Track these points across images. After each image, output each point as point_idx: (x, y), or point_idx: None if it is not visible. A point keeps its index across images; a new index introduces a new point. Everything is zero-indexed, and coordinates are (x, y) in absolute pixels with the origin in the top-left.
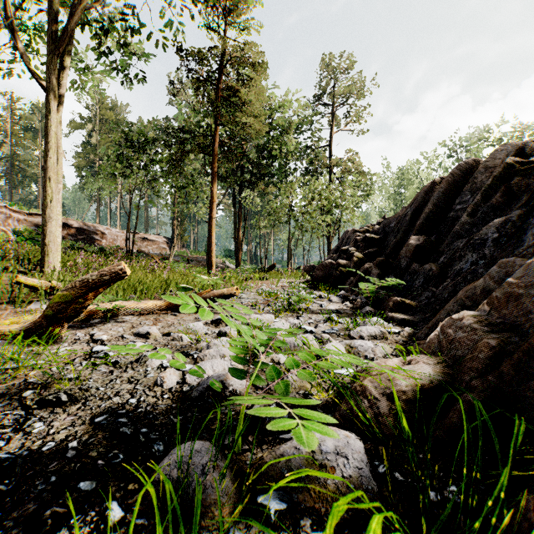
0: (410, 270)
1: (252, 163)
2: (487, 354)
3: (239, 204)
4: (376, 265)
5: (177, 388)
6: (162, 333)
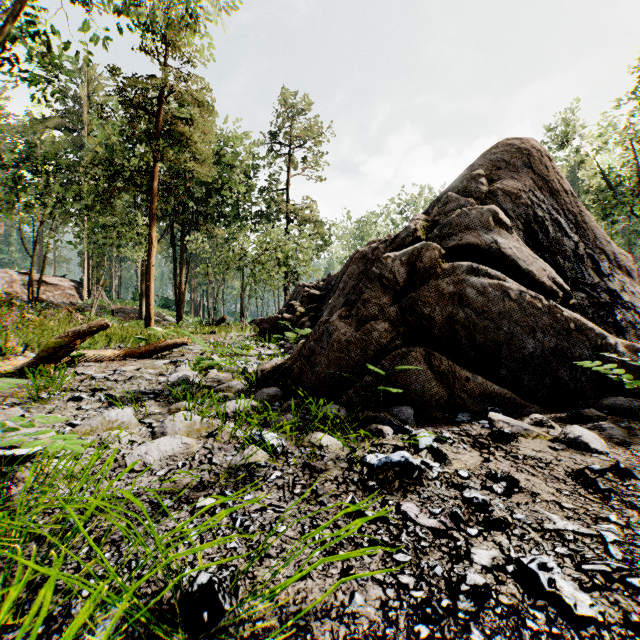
0: None
1: (198, 200)
2: (296, 353)
3: (182, 247)
4: (309, 319)
5: (164, 383)
6: (133, 369)
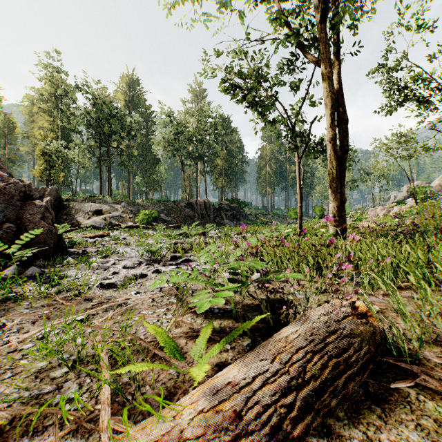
0: None
1: None
2: None
3: None
4: None
5: None
6: None
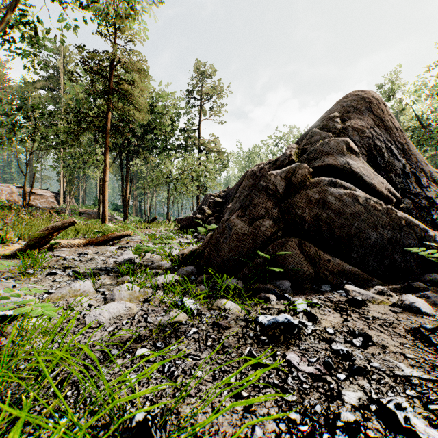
0: None
1: (138, 137)
2: (206, 241)
3: (127, 169)
4: (214, 218)
5: (114, 263)
6: (93, 253)
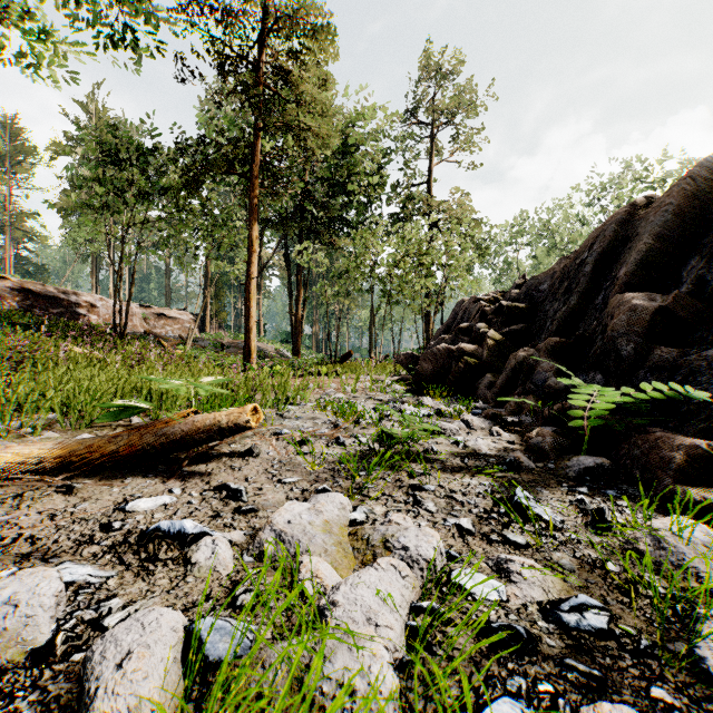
0: (653, 362)
1: (317, 203)
2: None
3: (299, 264)
4: (547, 352)
5: None
6: None
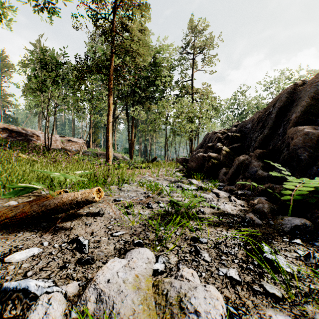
0: None
1: (141, 88)
2: None
3: (132, 117)
4: (256, 157)
5: None
6: None
